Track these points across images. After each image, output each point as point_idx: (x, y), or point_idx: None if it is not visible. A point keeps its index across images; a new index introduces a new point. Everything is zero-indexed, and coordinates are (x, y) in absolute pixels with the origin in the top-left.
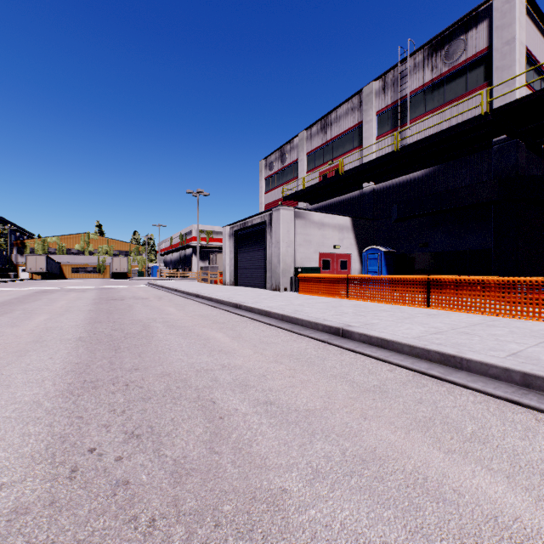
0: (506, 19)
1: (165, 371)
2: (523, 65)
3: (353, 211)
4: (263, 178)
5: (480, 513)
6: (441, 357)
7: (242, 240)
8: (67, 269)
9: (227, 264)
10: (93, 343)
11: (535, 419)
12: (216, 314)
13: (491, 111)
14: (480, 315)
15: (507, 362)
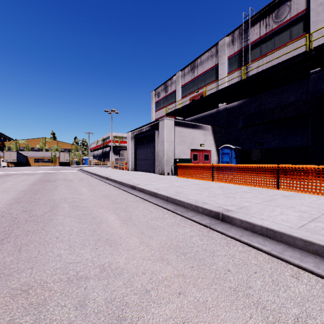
0: None
1: (27, 283)
2: None
3: (212, 122)
4: (153, 102)
5: None
6: None
7: (139, 141)
8: (31, 160)
9: (130, 157)
10: None
11: None
12: (116, 193)
13: (314, 48)
14: None
15: None
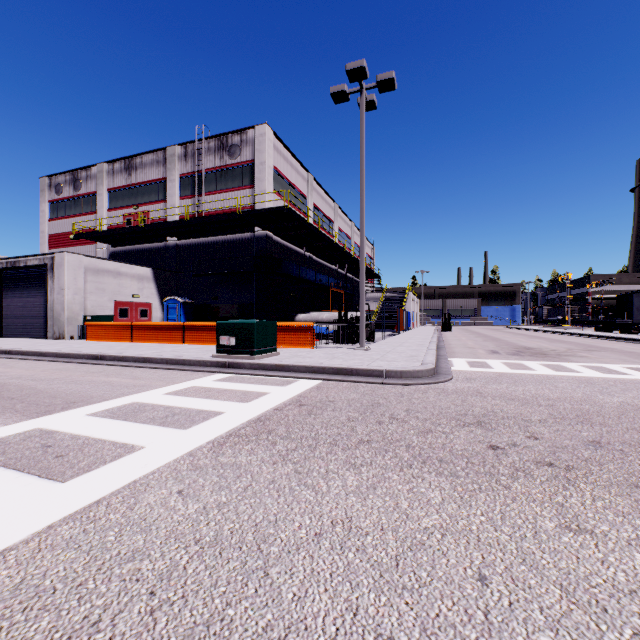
0: (261, 147)
1: None
2: (271, 182)
3: (158, 261)
4: (45, 200)
5: (103, 381)
6: (144, 359)
7: (11, 281)
8: None
9: None
10: None
11: (156, 370)
12: None
13: (243, 212)
14: (207, 345)
15: (165, 356)
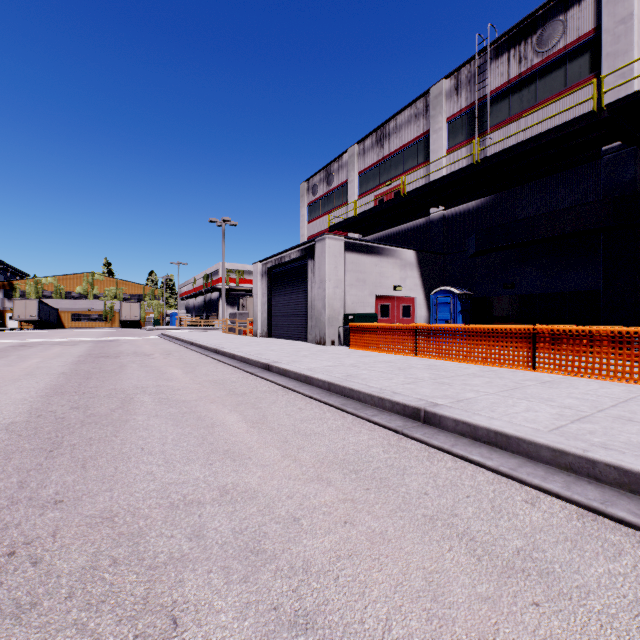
0: None
1: (109, 509)
2: None
3: (417, 243)
4: (304, 204)
5: None
6: (623, 476)
7: (278, 279)
8: (66, 317)
9: (259, 310)
10: (23, 436)
11: None
12: (236, 378)
13: (607, 106)
14: (617, 383)
15: None
